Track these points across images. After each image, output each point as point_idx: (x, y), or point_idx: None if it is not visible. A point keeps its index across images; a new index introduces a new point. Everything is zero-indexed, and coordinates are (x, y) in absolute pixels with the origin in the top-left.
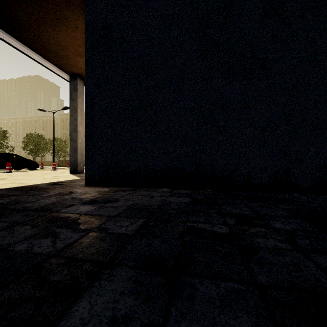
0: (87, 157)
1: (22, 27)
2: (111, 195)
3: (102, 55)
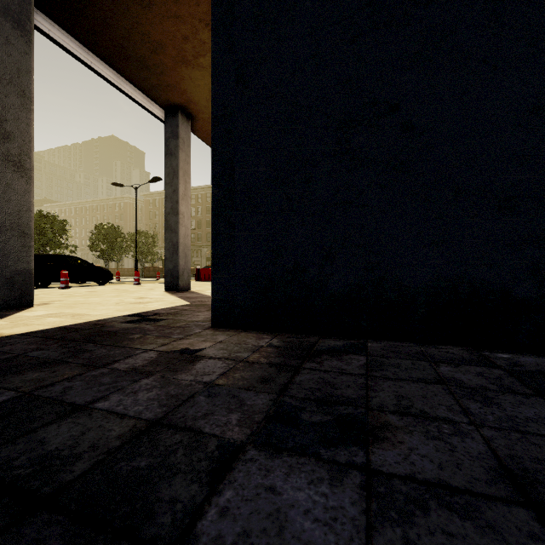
0: (216, 258)
1: (81, 5)
2: (319, 375)
3: (256, 1)
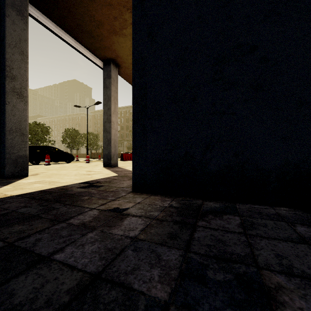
0: (135, 148)
1: (55, 1)
2: (211, 233)
3: None
